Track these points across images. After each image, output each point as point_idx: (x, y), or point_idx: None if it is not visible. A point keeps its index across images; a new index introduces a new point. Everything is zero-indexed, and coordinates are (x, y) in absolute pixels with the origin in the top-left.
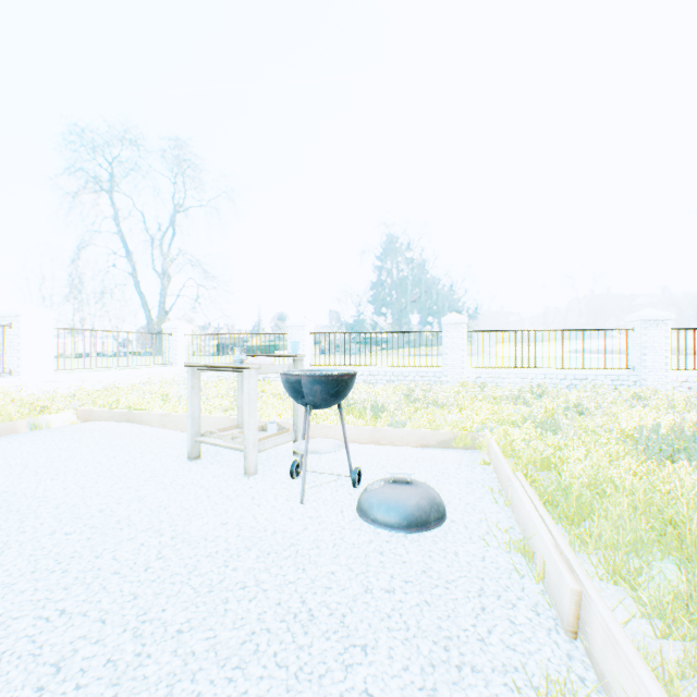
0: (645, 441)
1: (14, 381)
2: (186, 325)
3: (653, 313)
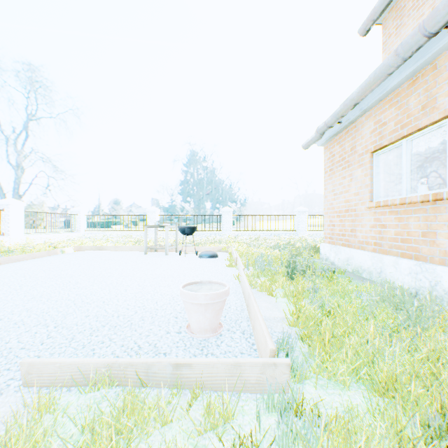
0: (273, 247)
1: (7, 238)
2: (85, 209)
3: (302, 208)
